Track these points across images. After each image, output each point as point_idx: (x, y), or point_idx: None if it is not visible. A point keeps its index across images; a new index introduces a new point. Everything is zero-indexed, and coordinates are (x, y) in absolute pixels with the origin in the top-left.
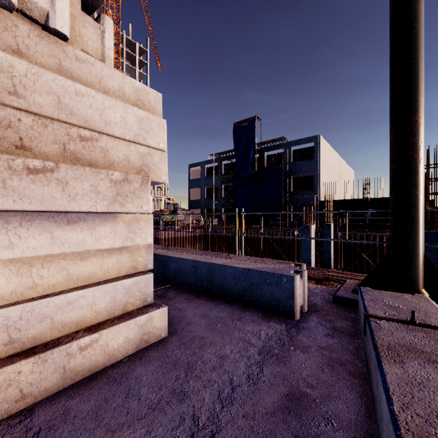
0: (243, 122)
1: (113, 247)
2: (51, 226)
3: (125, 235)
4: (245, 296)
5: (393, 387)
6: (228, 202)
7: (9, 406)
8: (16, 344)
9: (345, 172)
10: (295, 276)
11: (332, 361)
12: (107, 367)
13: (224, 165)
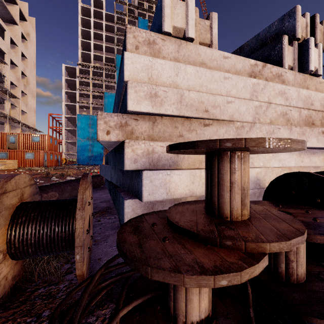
0: None
1: (323, 166)
2: (309, 155)
3: None
4: None
5: None
6: None
7: None
8: None
9: None
10: None
11: None
12: None
13: None
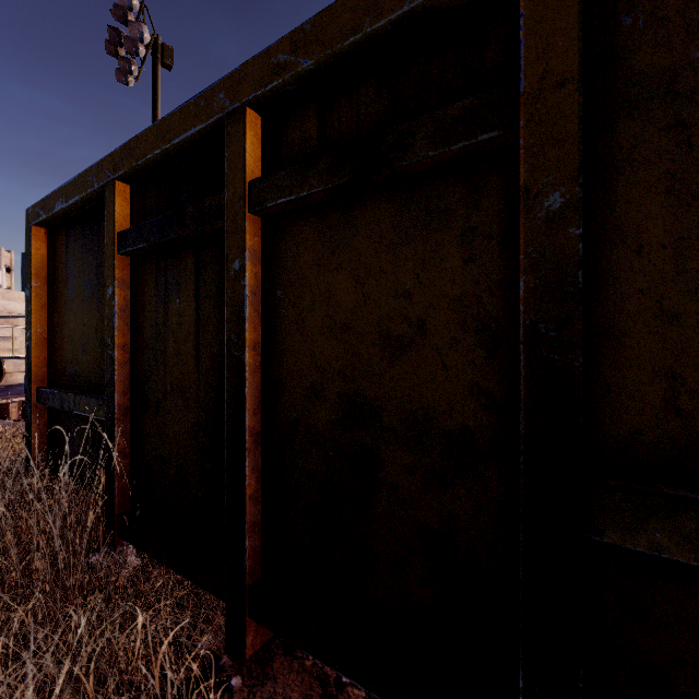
0: None
1: (16, 349)
2: None
3: (20, 345)
4: None
5: None
6: None
7: None
8: None
9: None
10: None
11: None
12: (17, 384)
13: None
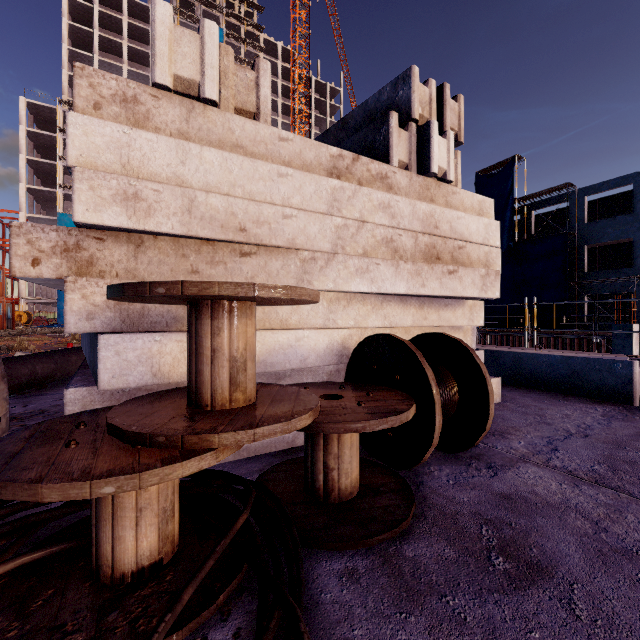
0: (493, 168)
1: (463, 325)
2: (438, 308)
3: (469, 316)
4: (565, 384)
5: None
6: None
7: None
8: None
9: None
10: (634, 362)
11: None
12: None
13: None
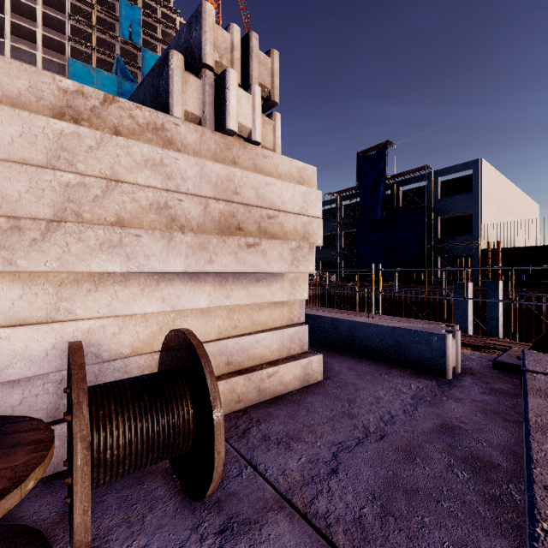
0: (370, 150)
1: (281, 300)
2: (247, 283)
3: (289, 291)
4: (390, 354)
5: (532, 408)
6: (350, 253)
7: (233, 404)
8: (231, 366)
9: (524, 206)
10: (447, 335)
11: (486, 410)
12: (283, 394)
13: (344, 206)
